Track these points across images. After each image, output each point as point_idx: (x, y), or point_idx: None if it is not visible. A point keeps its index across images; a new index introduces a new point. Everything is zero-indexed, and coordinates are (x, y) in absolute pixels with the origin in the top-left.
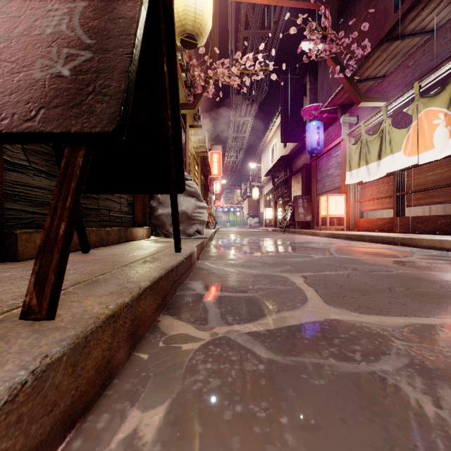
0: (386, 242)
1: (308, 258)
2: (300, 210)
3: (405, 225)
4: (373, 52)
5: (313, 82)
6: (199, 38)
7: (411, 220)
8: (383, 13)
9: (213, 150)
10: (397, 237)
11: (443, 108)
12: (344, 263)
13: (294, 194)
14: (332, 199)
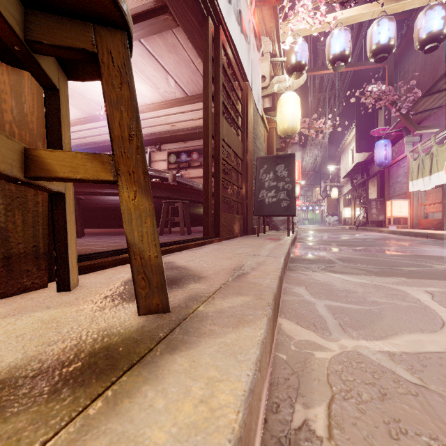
0: (421, 236)
1: (348, 240)
2: (373, 211)
3: None
4: (420, 100)
5: None
6: (293, 135)
7: None
8: (437, 59)
9: None
10: (426, 232)
11: None
12: (362, 242)
13: (370, 195)
14: (396, 204)
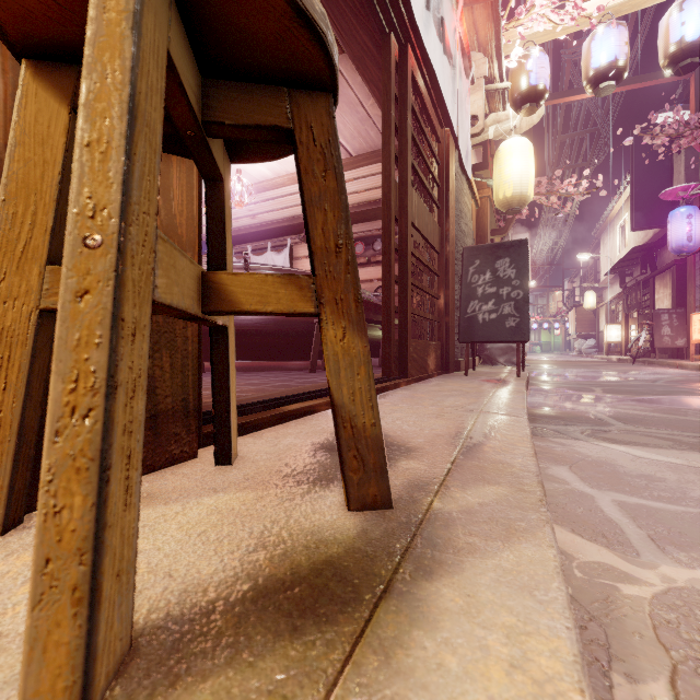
0: None
1: (622, 383)
2: (664, 331)
3: None
4: None
5: None
6: (522, 207)
7: None
8: None
9: None
10: None
11: None
12: (649, 386)
13: (658, 304)
14: None
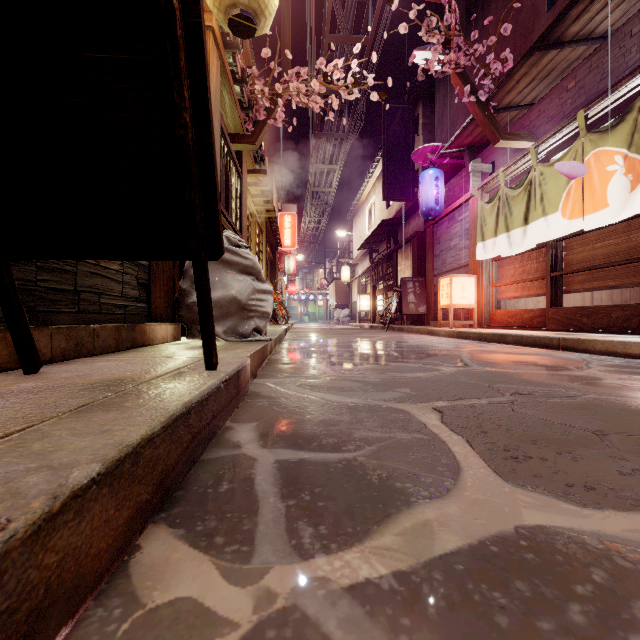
0: (540, 345)
1: (433, 372)
2: (410, 298)
3: (564, 319)
4: (519, 66)
5: (429, 115)
6: (258, 19)
7: (573, 313)
8: (531, 12)
9: (284, 211)
10: (557, 337)
11: (622, 148)
12: (494, 382)
13: (400, 275)
14: (458, 282)
